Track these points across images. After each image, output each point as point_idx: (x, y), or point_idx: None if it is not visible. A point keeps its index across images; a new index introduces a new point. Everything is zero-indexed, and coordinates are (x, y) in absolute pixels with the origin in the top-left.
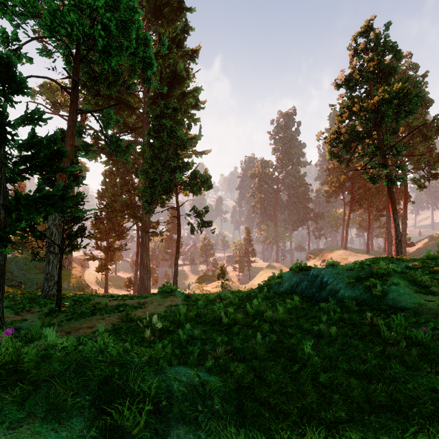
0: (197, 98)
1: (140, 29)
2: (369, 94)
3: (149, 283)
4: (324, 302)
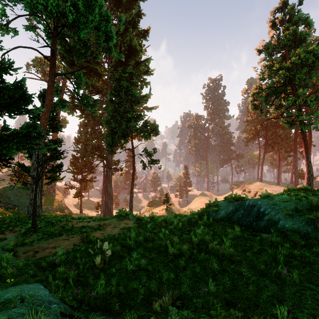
0: (148, 66)
1: (102, 8)
2: (284, 57)
3: (112, 206)
4: (263, 231)
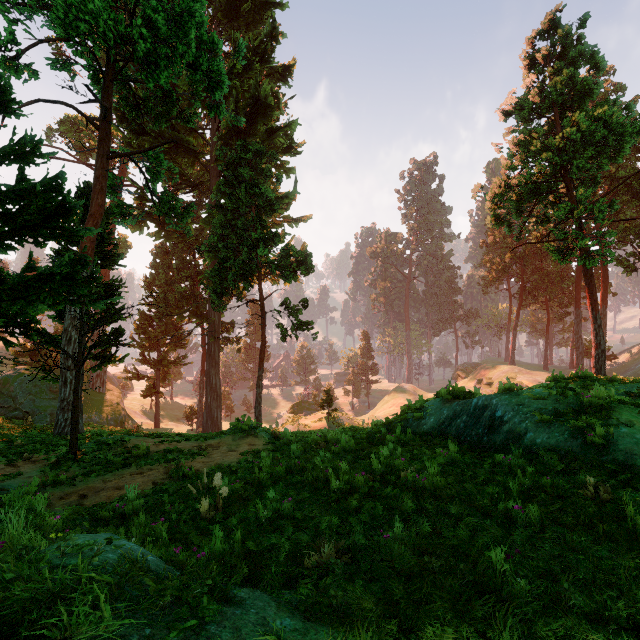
0: (291, 137)
1: (203, 28)
2: (553, 126)
3: (220, 414)
4: (498, 451)
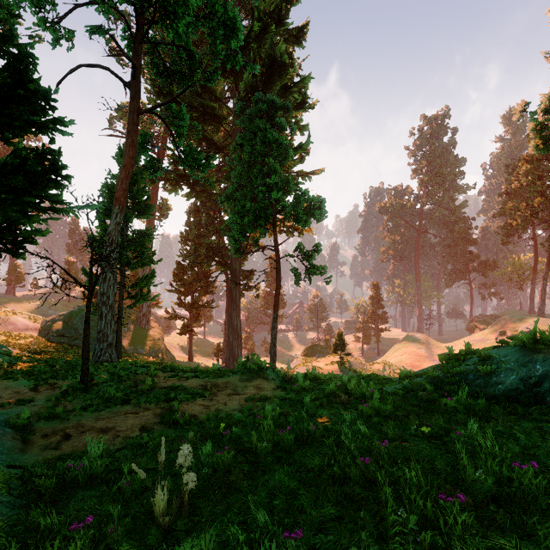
0: (305, 93)
1: None
2: None
3: (240, 352)
4: None
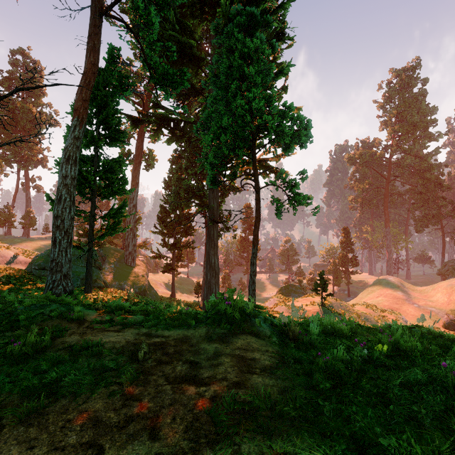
0: (284, 21)
1: None
2: None
3: (218, 290)
4: None
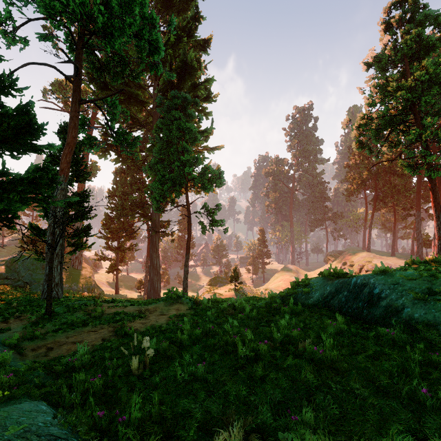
0: (209, 90)
1: (145, 8)
2: (404, 73)
3: (159, 285)
4: (378, 323)
